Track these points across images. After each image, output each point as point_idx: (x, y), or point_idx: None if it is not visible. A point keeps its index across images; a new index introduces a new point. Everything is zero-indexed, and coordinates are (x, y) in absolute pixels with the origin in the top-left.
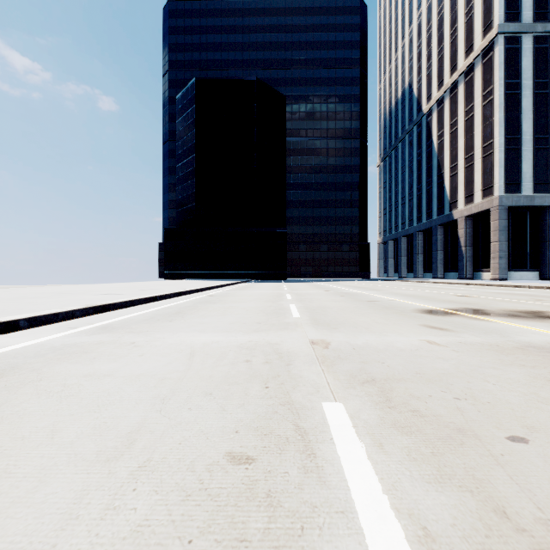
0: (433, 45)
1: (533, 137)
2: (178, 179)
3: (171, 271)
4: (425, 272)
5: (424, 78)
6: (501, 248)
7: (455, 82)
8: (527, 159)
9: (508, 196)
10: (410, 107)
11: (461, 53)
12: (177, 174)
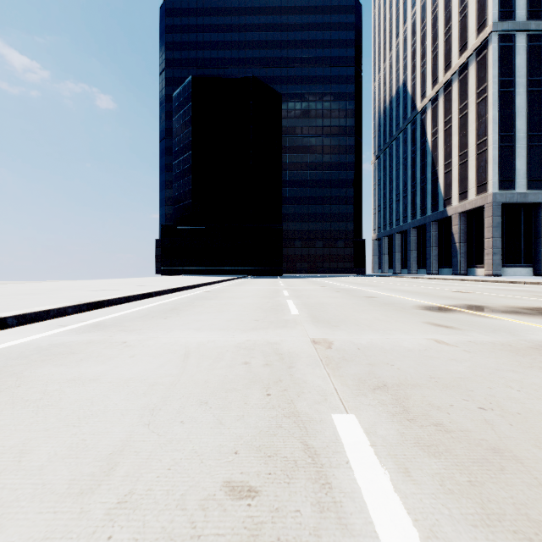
0: (427, 44)
1: (526, 134)
2: (175, 176)
3: (168, 267)
4: (419, 268)
5: (419, 76)
6: (495, 244)
7: (449, 80)
8: (520, 156)
9: (502, 193)
10: (404, 105)
11: (455, 51)
12: (174, 171)
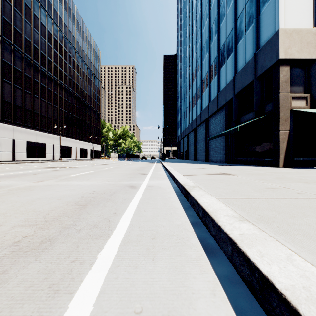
0: None
1: None
2: None
3: None
4: None
5: None
6: None
7: None
8: None
9: None
10: None
11: None
12: None
